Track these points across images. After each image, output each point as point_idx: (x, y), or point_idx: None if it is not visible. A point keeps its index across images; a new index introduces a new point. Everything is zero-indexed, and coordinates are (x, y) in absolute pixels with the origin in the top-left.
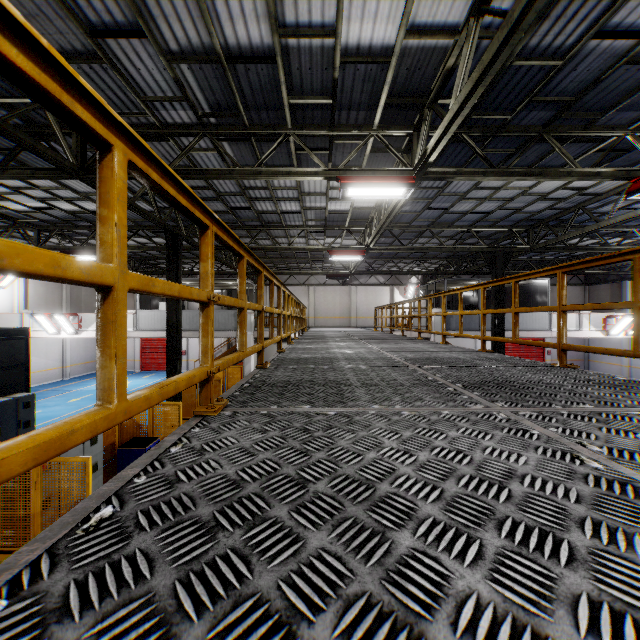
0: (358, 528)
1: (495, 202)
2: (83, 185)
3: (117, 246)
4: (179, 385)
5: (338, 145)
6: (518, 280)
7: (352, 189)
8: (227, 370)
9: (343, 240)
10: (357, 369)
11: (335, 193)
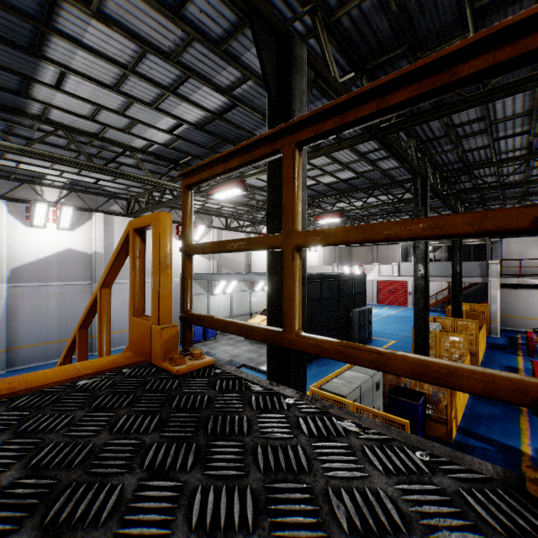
0: None
1: None
2: (406, 195)
3: None
4: None
5: None
6: None
7: None
8: (473, 307)
9: None
10: None
11: None
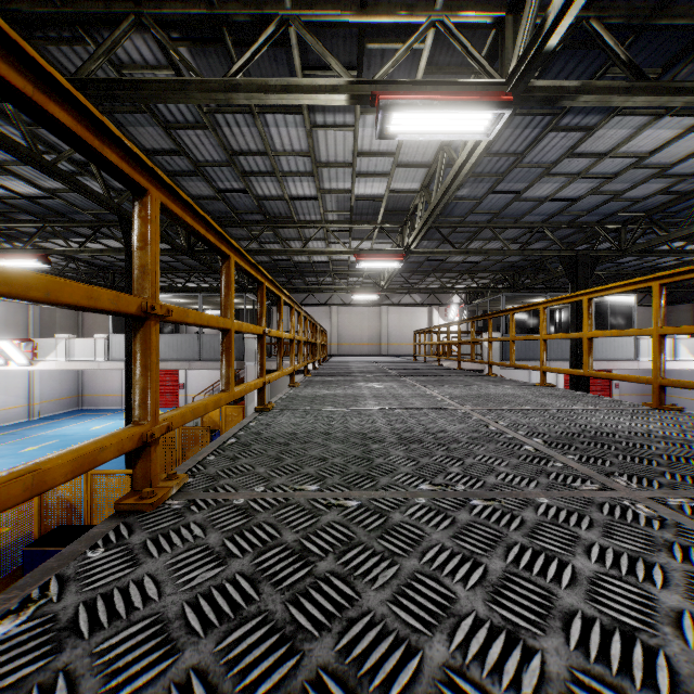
0: None
1: (589, 181)
2: None
3: None
4: None
5: (372, 58)
6: None
7: (399, 114)
8: (225, 411)
9: (374, 244)
10: (464, 520)
11: (365, 164)
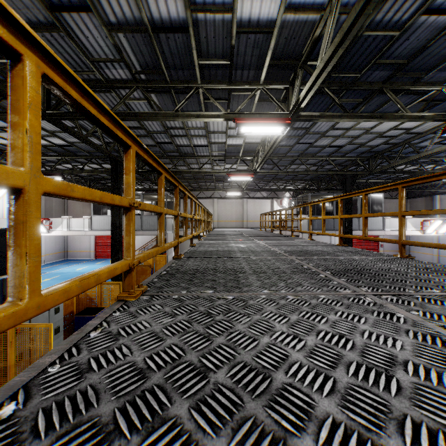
0: (258, 432)
1: (346, 139)
2: (50, 125)
3: (28, 151)
4: (100, 277)
5: (234, 96)
6: (367, 193)
7: (245, 127)
8: (155, 258)
9: (238, 166)
10: (249, 259)
11: (232, 132)
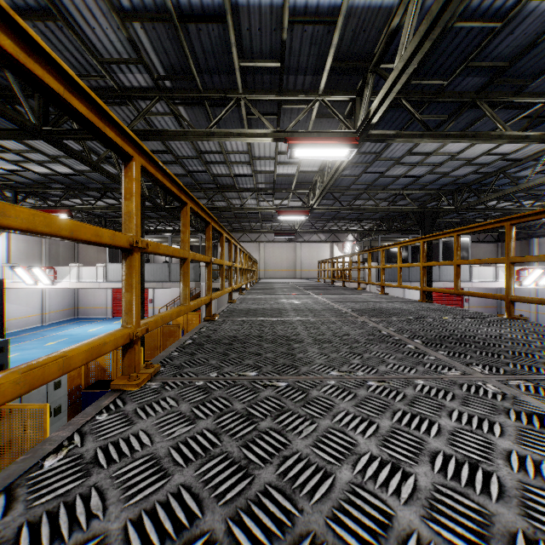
0: None
1: (426, 167)
2: (52, 149)
3: None
4: (71, 360)
5: (286, 110)
6: (460, 233)
7: (299, 149)
8: (187, 317)
9: (290, 202)
10: (306, 321)
11: (283, 157)
